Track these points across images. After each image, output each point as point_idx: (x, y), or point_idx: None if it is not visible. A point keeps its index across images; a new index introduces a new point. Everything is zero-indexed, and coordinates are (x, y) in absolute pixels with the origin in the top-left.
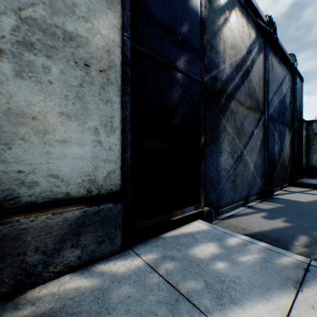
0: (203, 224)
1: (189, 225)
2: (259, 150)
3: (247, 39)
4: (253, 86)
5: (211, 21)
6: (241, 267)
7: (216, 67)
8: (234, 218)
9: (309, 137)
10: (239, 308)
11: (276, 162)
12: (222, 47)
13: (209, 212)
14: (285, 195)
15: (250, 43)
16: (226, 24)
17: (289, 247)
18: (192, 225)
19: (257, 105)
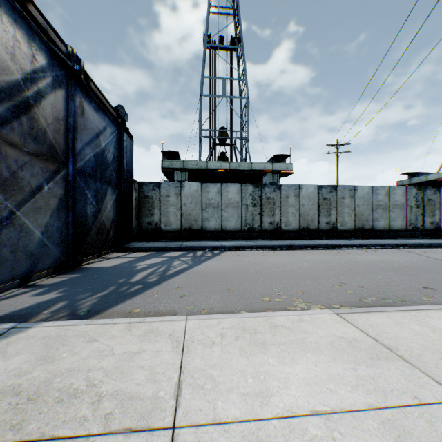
0: None
1: None
2: (58, 211)
3: (29, 61)
4: (44, 128)
5: None
6: None
7: None
8: None
9: (141, 199)
10: None
11: (90, 226)
12: None
13: None
14: (97, 263)
15: (36, 69)
16: None
17: (30, 320)
18: None
19: (54, 153)
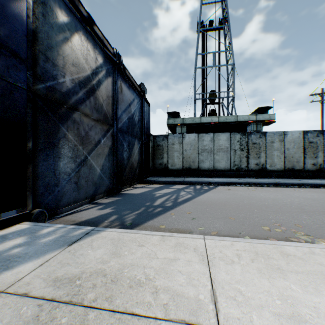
0: (26, 225)
1: (9, 228)
2: (108, 156)
3: (94, 62)
4: (101, 103)
5: (47, 34)
6: (37, 246)
7: (54, 79)
8: (73, 214)
9: (155, 147)
10: (10, 271)
11: (125, 166)
12: (62, 62)
13: (41, 213)
14: (129, 191)
15: (97, 66)
16: (67, 42)
17: (98, 225)
18: (11, 228)
19: (106, 118)
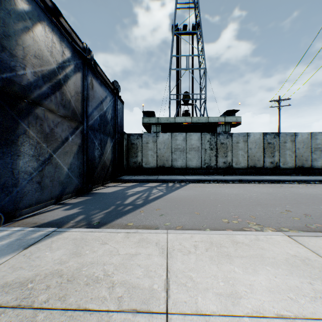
0: None
1: None
2: (77, 154)
3: (60, 55)
4: (69, 99)
5: (3, 21)
6: None
7: (12, 70)
8: (35, 216)
9: (129, 145)
10: None
11: (97, 164)
12: (22, 52)
13: None
14: (101, 190)
15: (64, 60)
16: (28, 32)
17: (63, 226)
18: None
19: (75, 115)
